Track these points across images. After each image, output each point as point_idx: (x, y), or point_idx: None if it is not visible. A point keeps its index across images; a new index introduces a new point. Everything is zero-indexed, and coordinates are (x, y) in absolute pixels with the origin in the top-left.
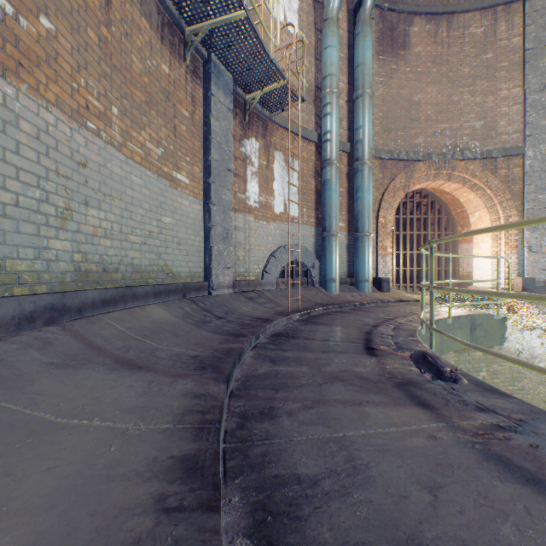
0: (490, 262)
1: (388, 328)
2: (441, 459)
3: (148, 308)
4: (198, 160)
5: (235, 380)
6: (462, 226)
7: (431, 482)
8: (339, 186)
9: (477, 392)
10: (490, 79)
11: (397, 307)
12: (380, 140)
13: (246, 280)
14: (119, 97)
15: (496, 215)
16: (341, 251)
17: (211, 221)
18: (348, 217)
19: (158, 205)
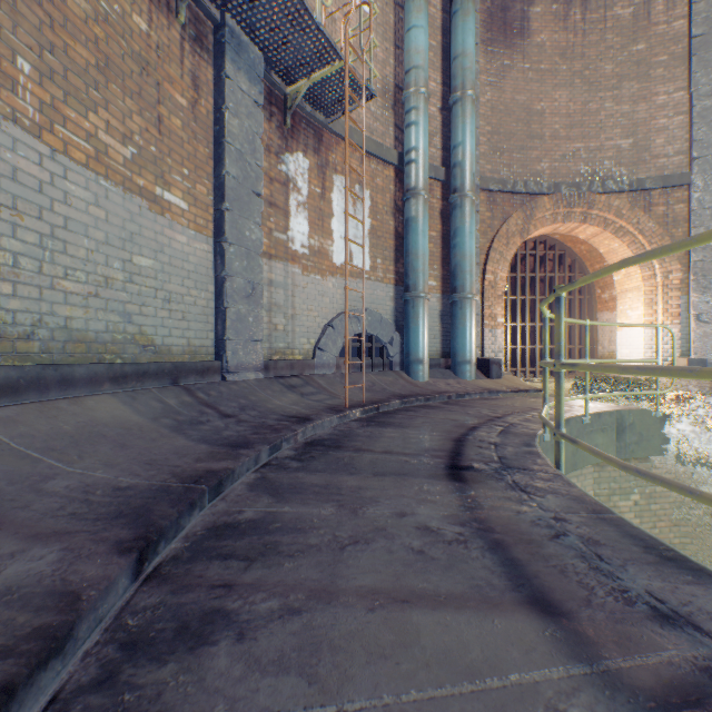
0: (642, 336)
1: (492, 432)
2: None
3: (88, 400)
4: (204, 176)
5: (184, 536)
6: (603, 288)
7: None
8: (429, 228)
9: (648, 565)
10: (642, 80)
11: (511, 400)
12: (488, 165)
13: (287, 359)
14: (33, 45)
15: (651, 270)
16: (433, 320)
17: (224, 268)
18: (442, 273)
19: (124, 236)
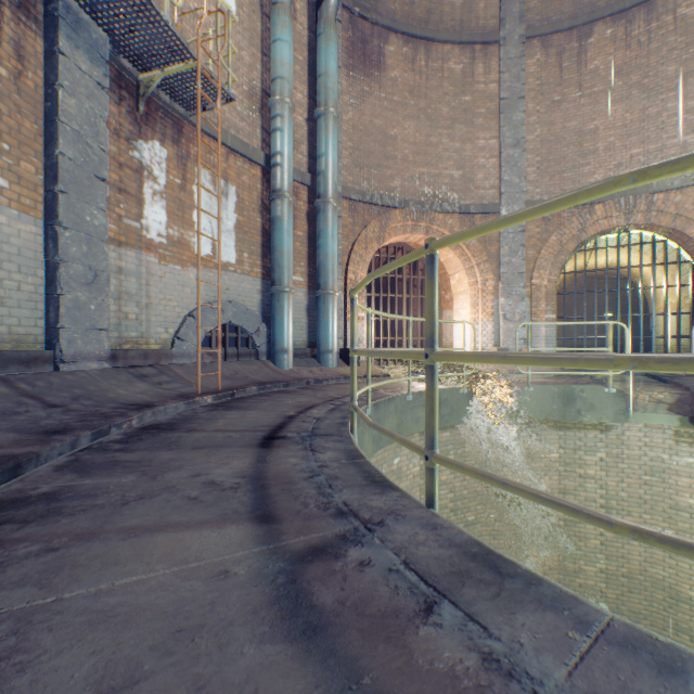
0: (469, 330)
1: (323, 410)
2: (196, 617)
3: None
4: (32, 153)
5: None
6: (446, 290)
7: (126, 676)
8: (296, 228)
9: (358, 487)
10: (468, 125)
11: (361, 384)
12: (351, 176)
13: (140, 349)
14: None
15: (475, 278)
16: (300, 313)
17: (58, 253)
18: (309, 270)
19: None
